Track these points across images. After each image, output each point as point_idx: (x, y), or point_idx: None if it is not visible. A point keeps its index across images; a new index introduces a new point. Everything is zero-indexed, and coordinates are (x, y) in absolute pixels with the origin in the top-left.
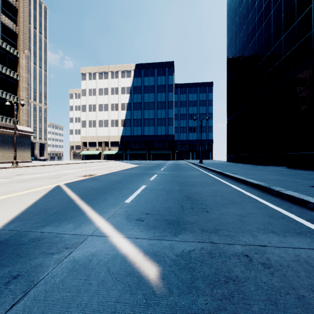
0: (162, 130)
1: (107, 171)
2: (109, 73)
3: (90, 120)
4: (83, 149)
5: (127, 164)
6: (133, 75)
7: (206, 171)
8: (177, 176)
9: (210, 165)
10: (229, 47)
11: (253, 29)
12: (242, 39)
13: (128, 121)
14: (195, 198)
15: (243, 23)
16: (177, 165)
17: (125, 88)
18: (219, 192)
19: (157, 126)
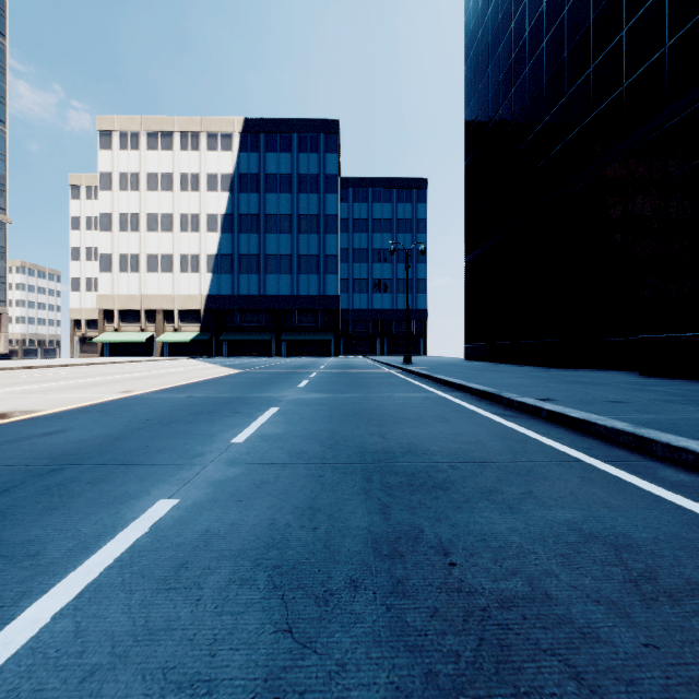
0: (311, 283)
1: (109, 393)
2: (176, 136)
3: (122, 253)
4: (103, 329)
5: (213, 366)
6: (239, 146)
7: (438, 390)
8: (351, 415)
9: (435, 368)
10: (471, 83)
11: (538, 26)
12: (506, 57)
13: (225, 259)
14: None
15: (508, 19)
16: (349, 368)
17: (219, 177)
18: (659, 571)
19: (299, 275)
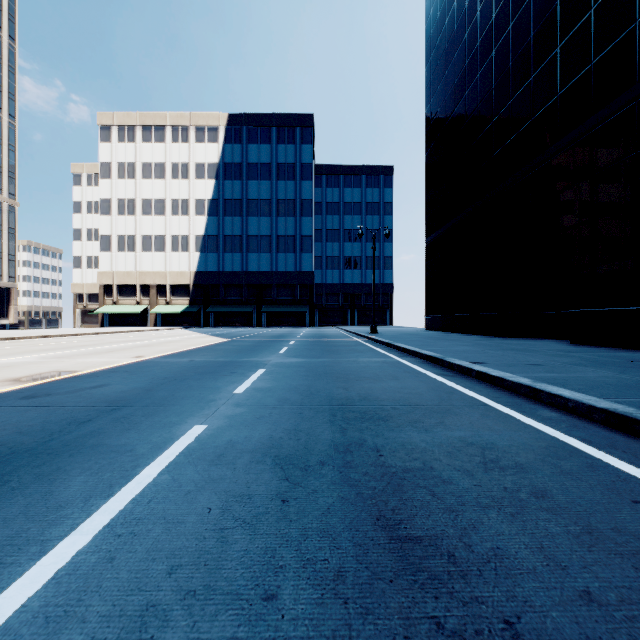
0: (288, 261)
1: (125, 358)
2: (168, 129)
3: (120, 235)
4: (103, 303)
5: (203, 336)
6: (224, 139)
7: (395, 356)
8: (323, 375)
9: (397, 337)
10: (431, 84)
11: (487, 38)
12: (461, 63)
13: (211, 240)
14: (433, 538)
15: (462, 29)
16: (322, 337)
17: (206, 166)
18: (502, 459)
19: (278, 253)
